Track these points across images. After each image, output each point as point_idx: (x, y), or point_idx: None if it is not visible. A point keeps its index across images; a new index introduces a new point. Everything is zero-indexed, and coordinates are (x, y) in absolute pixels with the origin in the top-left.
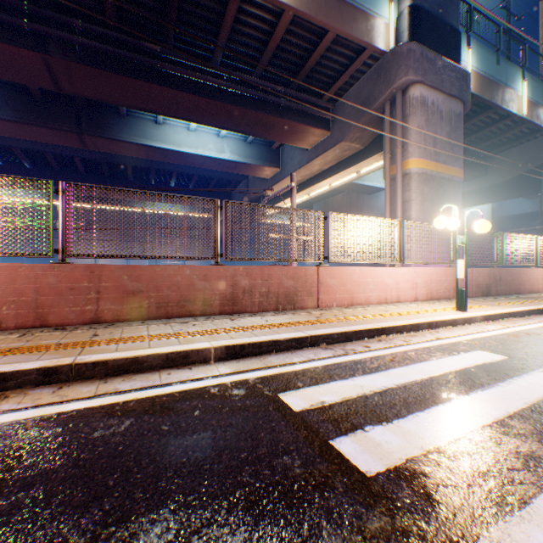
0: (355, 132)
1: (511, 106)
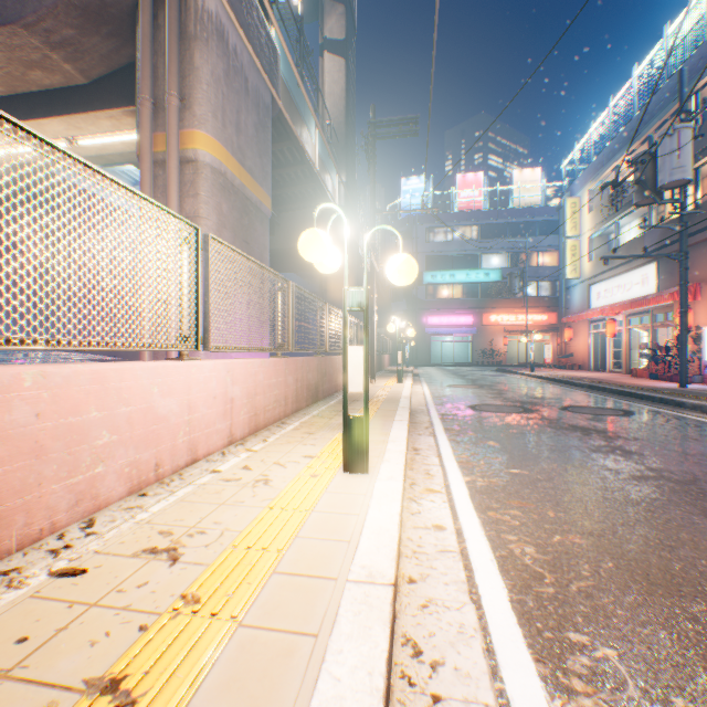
0: (61, 19)
1: (308, 151)
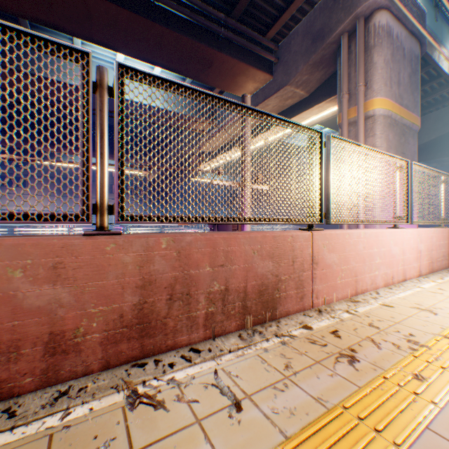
0: (302, 74)
1: (444, 65)
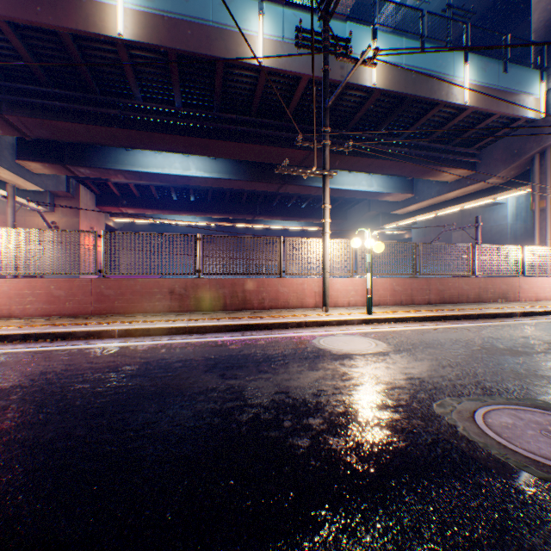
0: (501, 173)
1: None
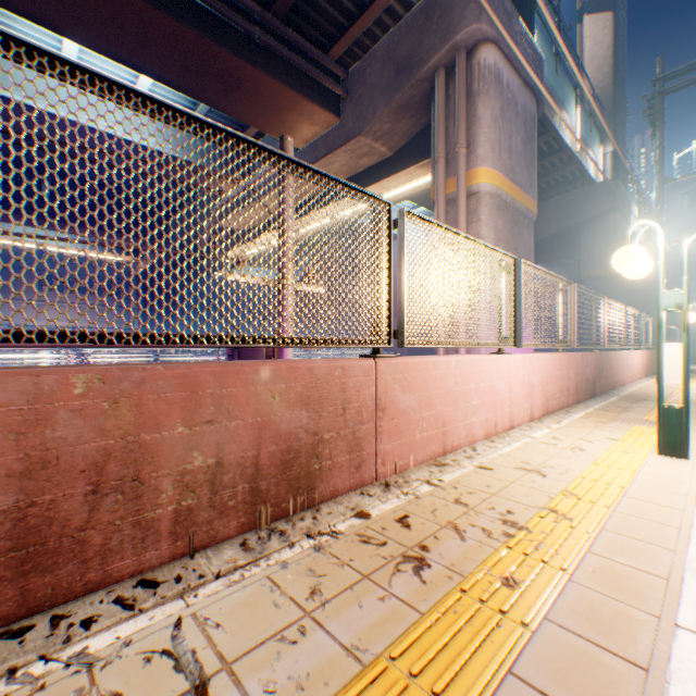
0: (383, 121)
1: (566, 136)
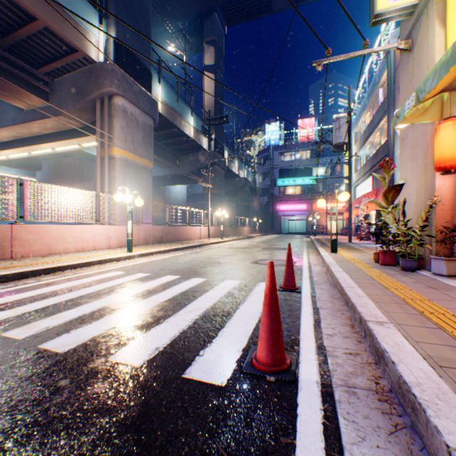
0: (73, 112)
1: (186, 129)
